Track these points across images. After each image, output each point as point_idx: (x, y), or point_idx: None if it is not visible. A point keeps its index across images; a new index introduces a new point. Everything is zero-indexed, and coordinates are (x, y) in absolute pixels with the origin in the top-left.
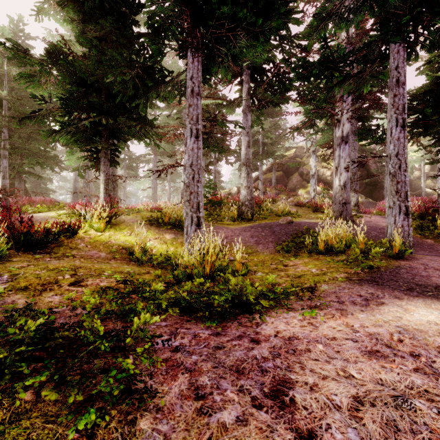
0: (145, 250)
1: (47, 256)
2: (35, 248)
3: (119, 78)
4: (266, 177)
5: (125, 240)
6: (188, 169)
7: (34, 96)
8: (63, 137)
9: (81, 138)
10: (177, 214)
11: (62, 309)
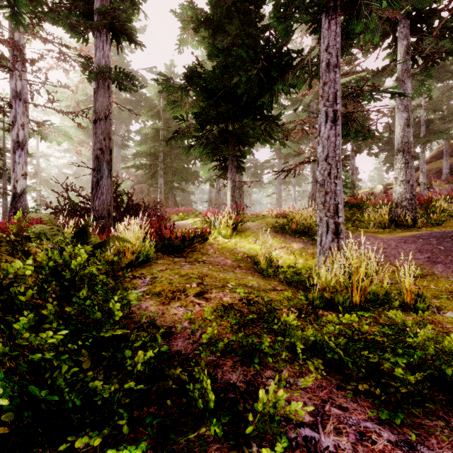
0: (270, 261)
1: (183, 260)
2: (175, 252)
3: (244, 77)
4: (430, 167)
5: (250, 248)
6: (322, 163)
7: (176, 117)
8: (196, 149)
9: (211, 149)
10: (306, 220)
11: (183, 326)
